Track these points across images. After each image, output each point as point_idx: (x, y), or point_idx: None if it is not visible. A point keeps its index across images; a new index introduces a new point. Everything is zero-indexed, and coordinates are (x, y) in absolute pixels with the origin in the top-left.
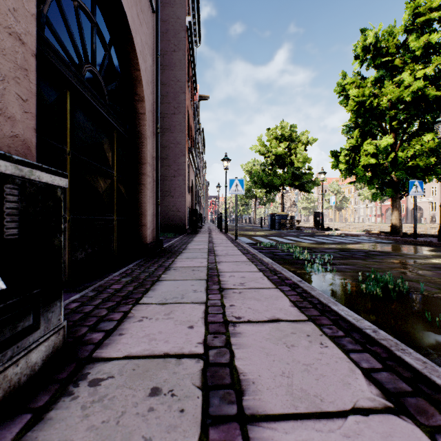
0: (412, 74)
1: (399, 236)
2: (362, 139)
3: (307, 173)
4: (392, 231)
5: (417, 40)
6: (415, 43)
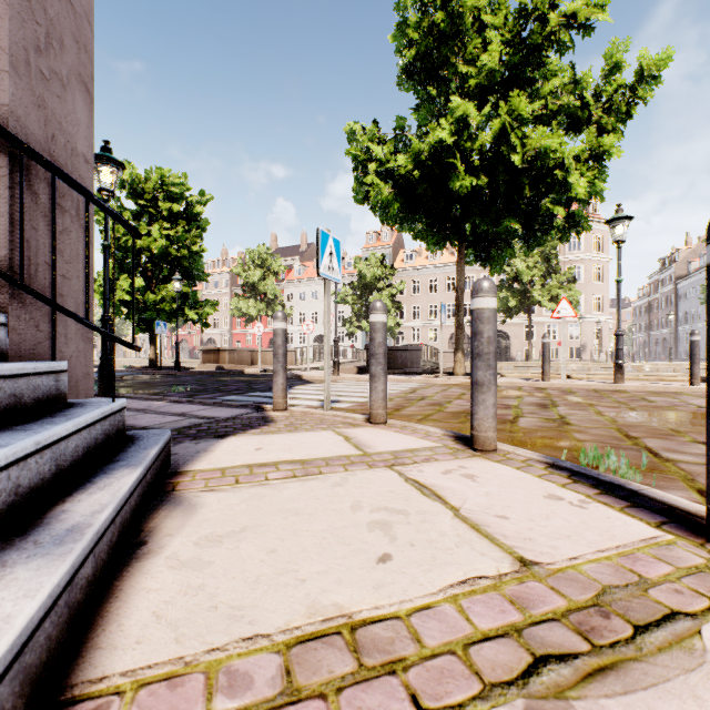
0: (162, 228)
1: (153, 369)
2: (121, 271)
3: None
4: (150, 365)
5: (165, 202)
6: (163, 204)
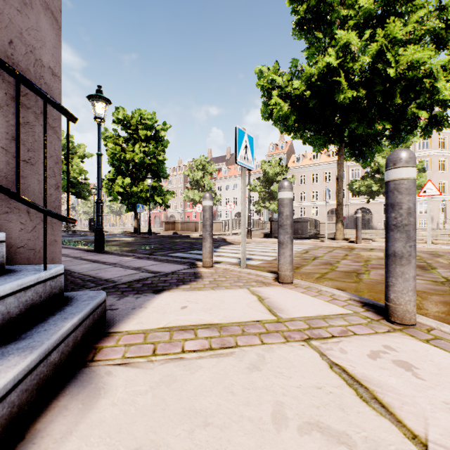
0: (141, 147)
1: (136, 233)
2: (117, 174)
3: (84, 183)
4: (134, 231)
5: (143, 130)
6: (142, 132)
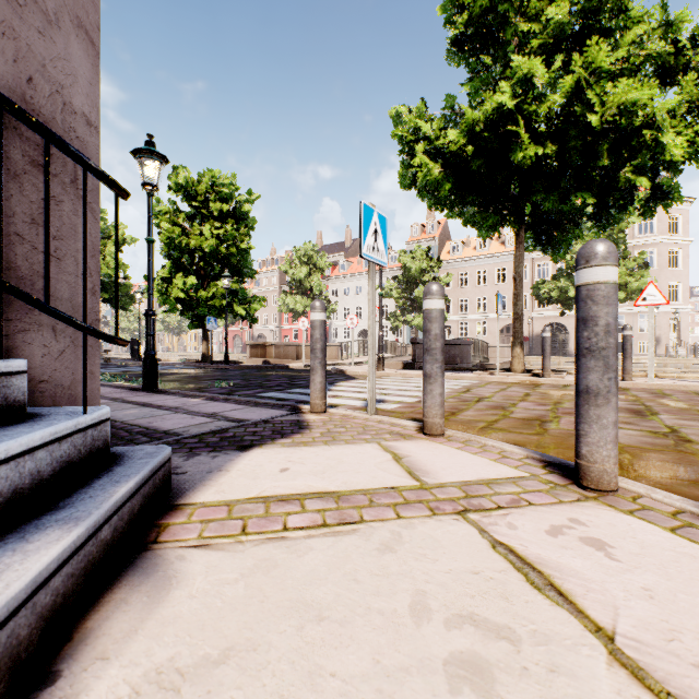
0: (213, 228)
1: (205, 363)
2: (176, 270)
3: (123, 284)
4: (203, 359)
5: (216, 203)
6: (214, 205)
